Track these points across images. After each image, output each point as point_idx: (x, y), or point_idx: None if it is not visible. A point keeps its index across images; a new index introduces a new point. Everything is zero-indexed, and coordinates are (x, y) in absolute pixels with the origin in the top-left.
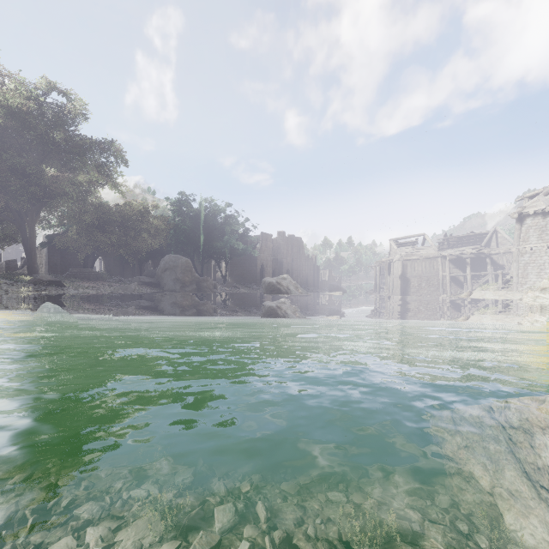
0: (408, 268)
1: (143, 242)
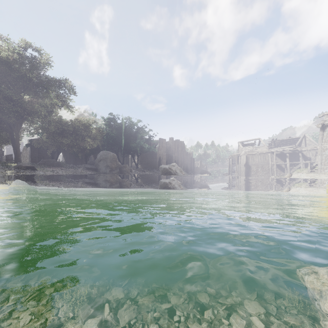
0: (250, 159)
1: (87, 143)
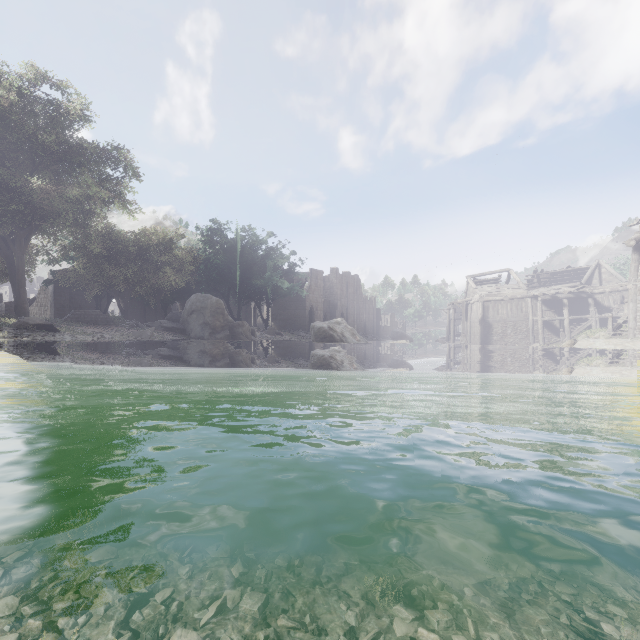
0: (490, 310)
1: (165, 278)
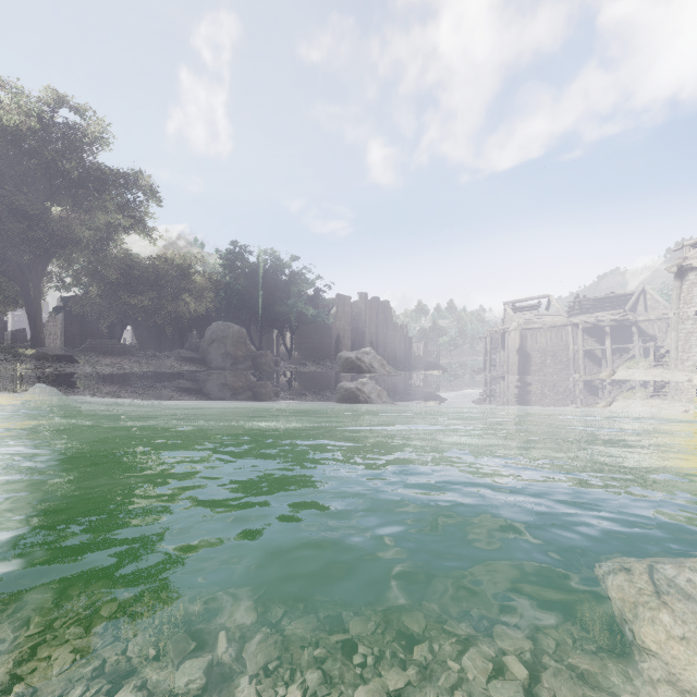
0: (528, 339)
1: (184, 305)
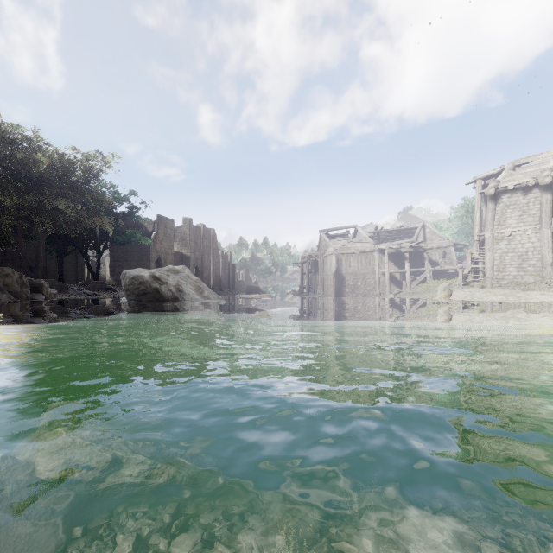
0: (343, 263)
1: None
